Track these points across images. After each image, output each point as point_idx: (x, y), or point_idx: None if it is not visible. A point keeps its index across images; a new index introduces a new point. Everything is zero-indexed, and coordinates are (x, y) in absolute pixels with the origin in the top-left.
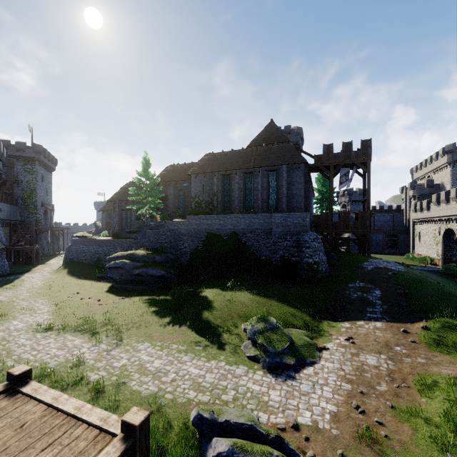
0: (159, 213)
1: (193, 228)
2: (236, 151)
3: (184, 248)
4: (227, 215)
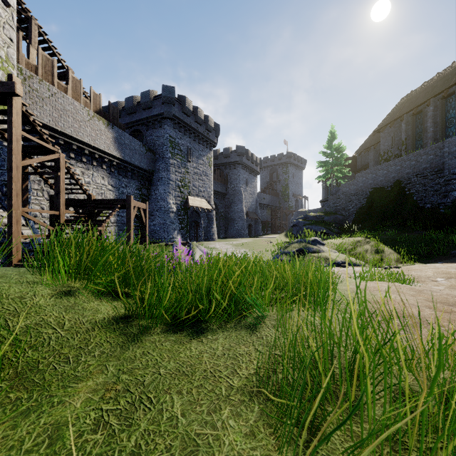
0: (346, 180)
1: (360, 186)
2: (439, 73)
3: (352, 208)
4: (390, 161)
